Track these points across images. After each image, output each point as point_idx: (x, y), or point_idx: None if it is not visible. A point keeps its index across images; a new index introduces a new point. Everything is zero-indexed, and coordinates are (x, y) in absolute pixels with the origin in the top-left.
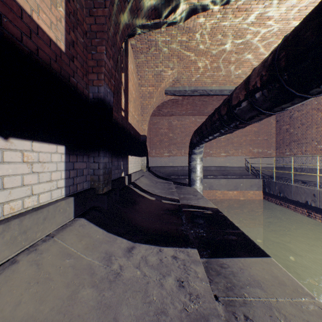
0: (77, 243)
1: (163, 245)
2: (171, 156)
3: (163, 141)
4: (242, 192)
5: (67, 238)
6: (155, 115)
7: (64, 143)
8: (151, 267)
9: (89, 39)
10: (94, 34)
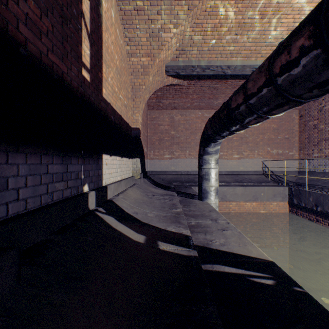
0: None
1: None
2: (173, 159)
3: (164, 140)
4: (262, 203)
5: None
6: (154, 109)
7: None
8: None
9: None
10: None
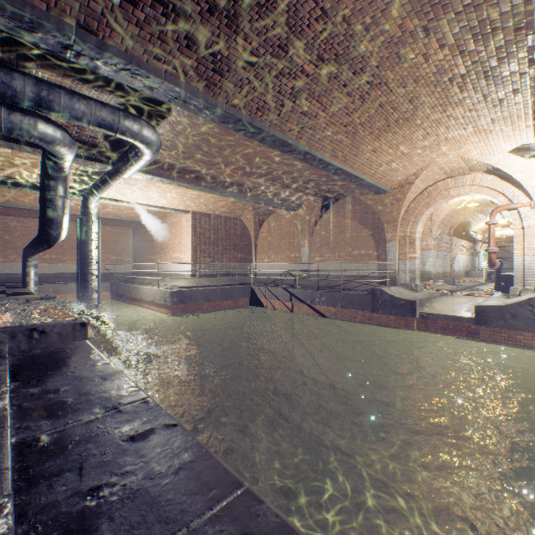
0: None
1: None
2: (9, 262)
3: None
4: None
5: None
6: None
7: None
8: None
9: None
10: None
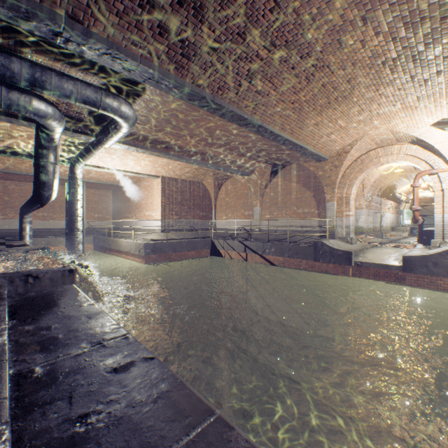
0: None
1: None
2: (8, 219)
3: None
4: None
5: None
6: None
7: None
8: None
9: None
10: None
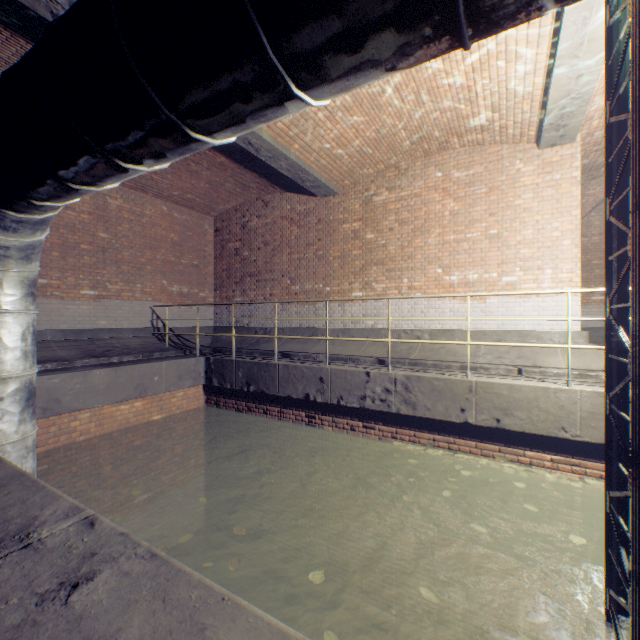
0: None
1: None
2: None
3: None
4: (158, 399)
5: None
6: None
7: None
8: None
9: None
10: None
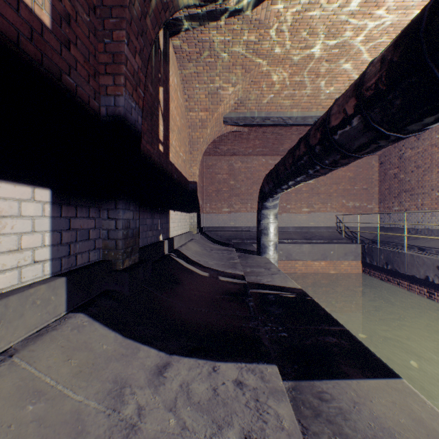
0: (60, 365)
1: (219, 359)
2: (233, 212)
3: (222, 191)
4: (332, 263)
5: (41, 356)
6: (210, 155)
7: (48, 184)
8: (196, 408)
9: (100, 20)
10: (108, 11)
